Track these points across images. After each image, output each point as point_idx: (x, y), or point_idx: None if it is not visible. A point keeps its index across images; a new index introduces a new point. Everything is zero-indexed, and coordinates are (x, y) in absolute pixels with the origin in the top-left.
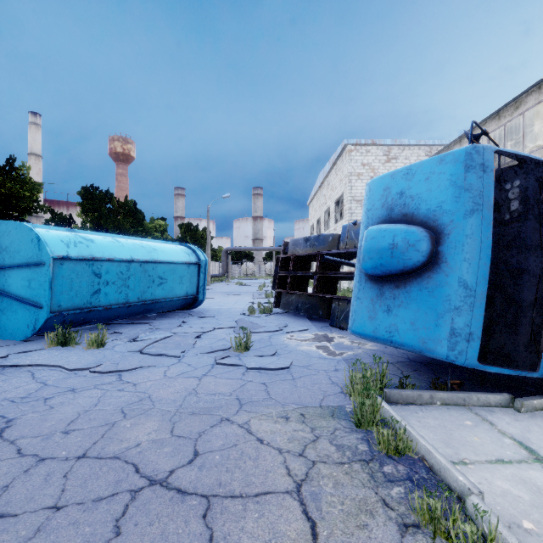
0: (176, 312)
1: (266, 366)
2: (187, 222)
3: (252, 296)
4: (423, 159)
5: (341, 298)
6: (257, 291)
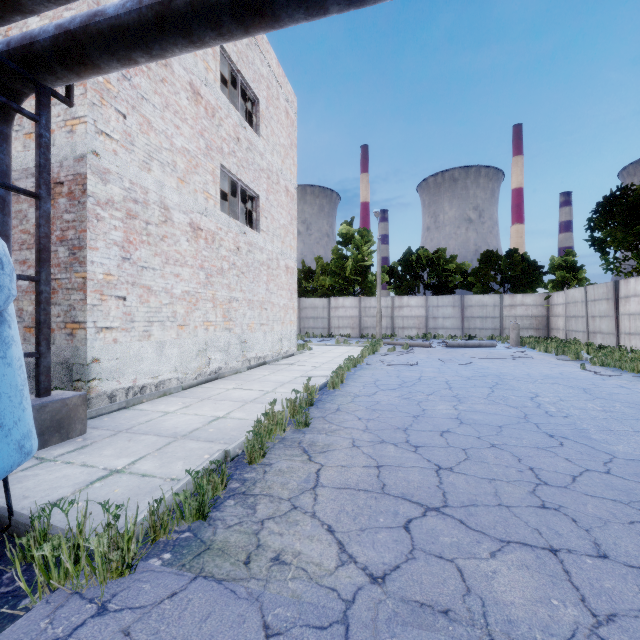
0: None
1: None
2: None
3: None
4: None
5: None
6: None
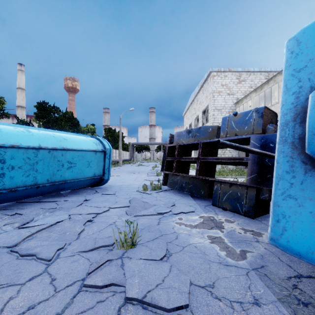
0: (87, 188)
1: (154, 299)
2: (109, 127)
3: (147, 174)
4: (263, 81)
5: (224, 181)
6: (151, 170)
